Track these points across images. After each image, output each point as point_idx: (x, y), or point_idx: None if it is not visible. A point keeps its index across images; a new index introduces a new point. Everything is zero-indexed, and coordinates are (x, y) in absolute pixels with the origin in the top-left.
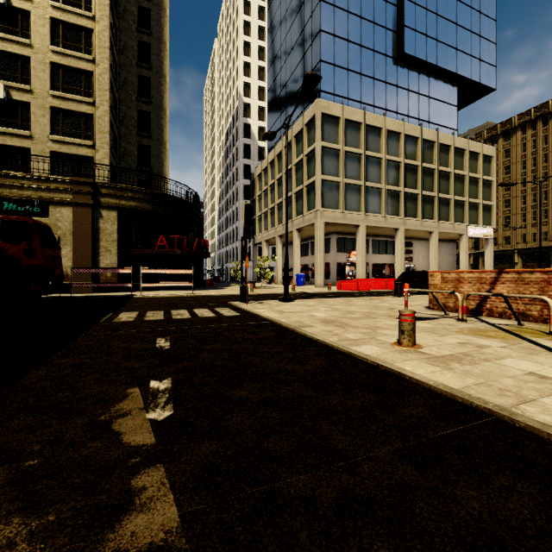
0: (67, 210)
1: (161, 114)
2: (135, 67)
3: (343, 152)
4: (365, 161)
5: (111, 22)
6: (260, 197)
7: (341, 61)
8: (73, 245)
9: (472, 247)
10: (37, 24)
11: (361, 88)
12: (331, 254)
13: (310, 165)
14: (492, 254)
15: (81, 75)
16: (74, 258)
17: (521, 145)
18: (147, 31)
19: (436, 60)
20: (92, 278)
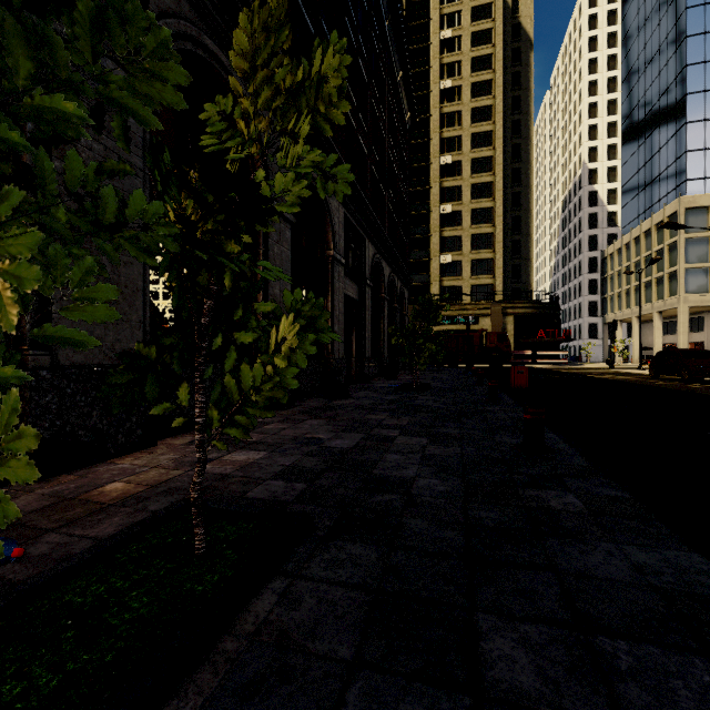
0: (488, 320)
1: (528, 239)
2: (510, 212)
3: None
4: None
5: (502, 198)
6: (611, 277)
7: None
8: None
9: None
10: (465, 216)
11: None
12: (704, 333)
13: (672, 254)
14: None
15: (486, 236)
16: None
17: None
18: (518, 184)
19: None
20: None
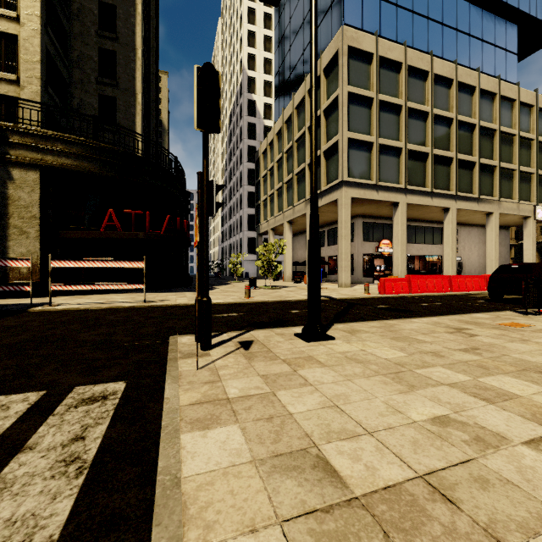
0: None
1: (131, 55)
2: None
3: (377, 101)
4: (406, 115)
5: None
6: (265, 178)
7: None
8: None
9: (513, 237)
10: None
11: (397, 24)
12: (355, 244)
13: (331, 121)
14: None
15: None
16: None
17: None
18: None
19: None
20: None
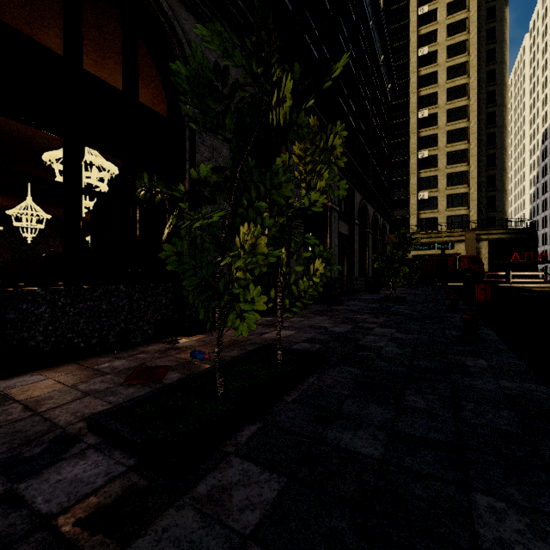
0: (462, 245)
1: (503, 173)
2: (484, 151)
3: None
4: None
5: (477, 140)
6: None
7: None
8: None
9: None
10: (440, 159)
11: None
12: None
13: None
14: None
15: (460, 174)
16: None
17: None
18: (492, 126)
19: None
20: None
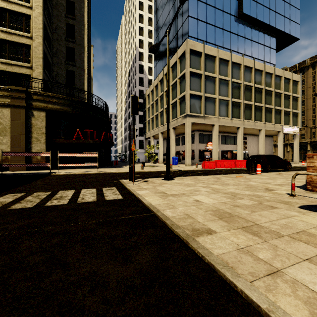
0: (7, 111)
1: (82, 49)
2: (64, 18)
3: (204, 75)
4: (218, 82)
5: None
6: (149, 109)
7: (202, 17)
8: (11, 136)
9: None
10: None
11: (215, 35)
12: (195, 144)
13: (182, 84)
14: (298, 144)
15: (22, 17)
16: (12, 145)
17: (312, 77)
18: None
19: (263, 18)
20: (26, 160)
